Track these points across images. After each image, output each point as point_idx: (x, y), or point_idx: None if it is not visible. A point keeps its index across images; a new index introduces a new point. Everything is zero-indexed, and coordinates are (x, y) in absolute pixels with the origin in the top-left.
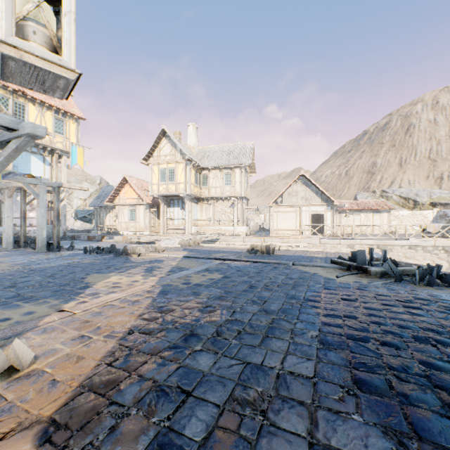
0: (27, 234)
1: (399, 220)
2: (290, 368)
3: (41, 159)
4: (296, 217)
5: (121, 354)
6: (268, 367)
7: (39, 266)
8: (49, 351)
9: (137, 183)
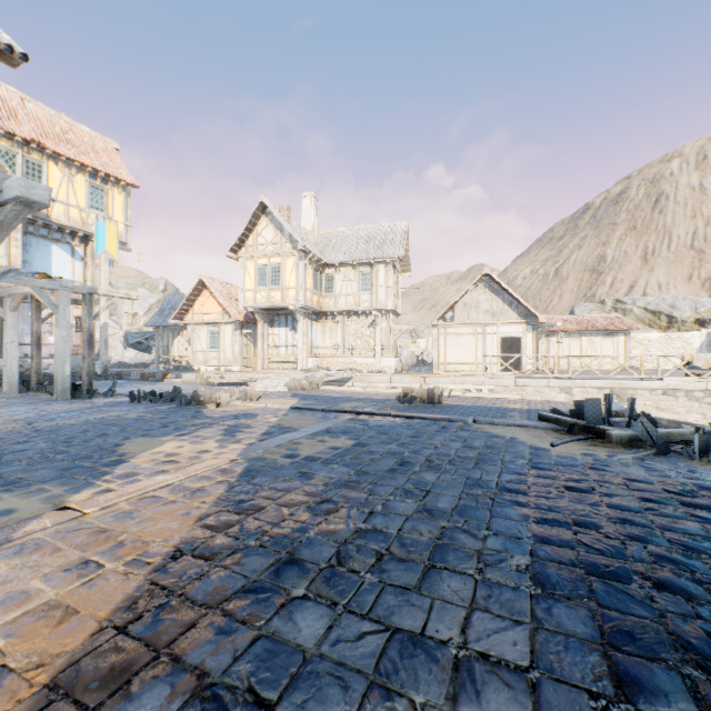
0: (45, 370)
1: (645, 348)
2: (481, 643)
3: (68, 251)
4: (476, 343)
5: (149, 605)
6: (437, 640)
7: (50, 423)
8: (14, 597)
9: (221, 289)
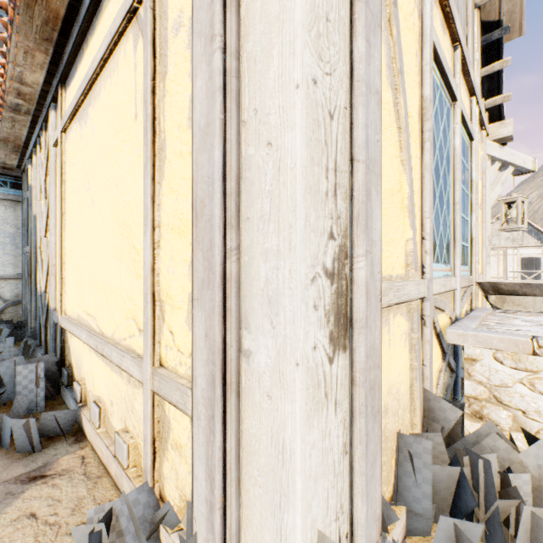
0: None
1: None
2: None
3: None
4: (497, 262)
5: None
6: None
7: None
8: None
9: None
